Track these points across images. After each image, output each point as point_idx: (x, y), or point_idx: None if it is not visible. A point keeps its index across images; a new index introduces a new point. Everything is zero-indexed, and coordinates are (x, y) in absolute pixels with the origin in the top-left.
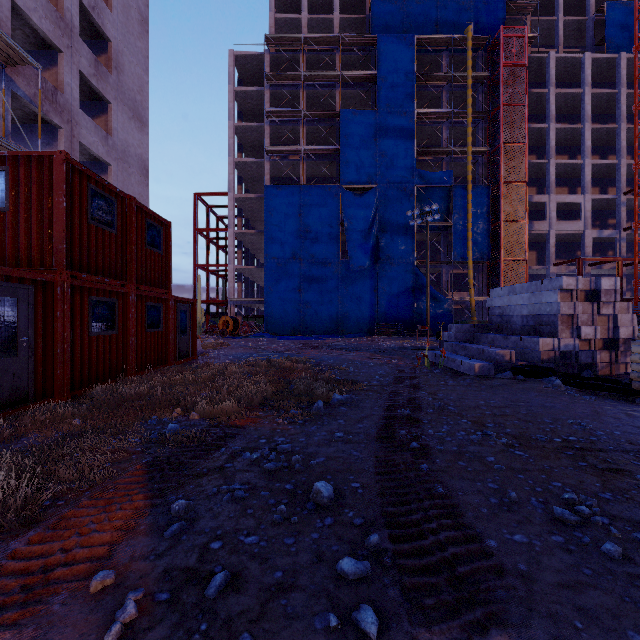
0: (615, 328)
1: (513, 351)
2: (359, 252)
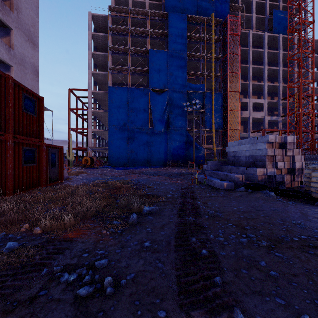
0: (293, 163)
1: (244, 175)
2: (159, 123)
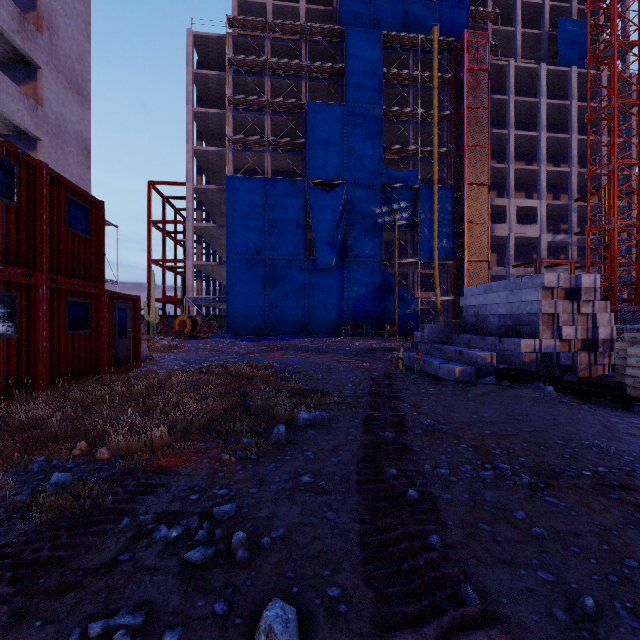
0: (594, 328)
1: (494, 353)
2: (326, 250)
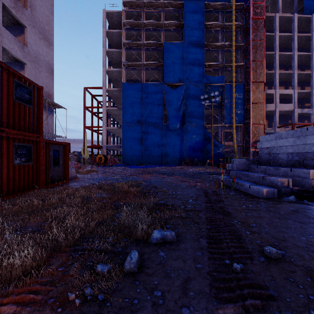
0: None
1: (290, 179)
2: (174, 119)
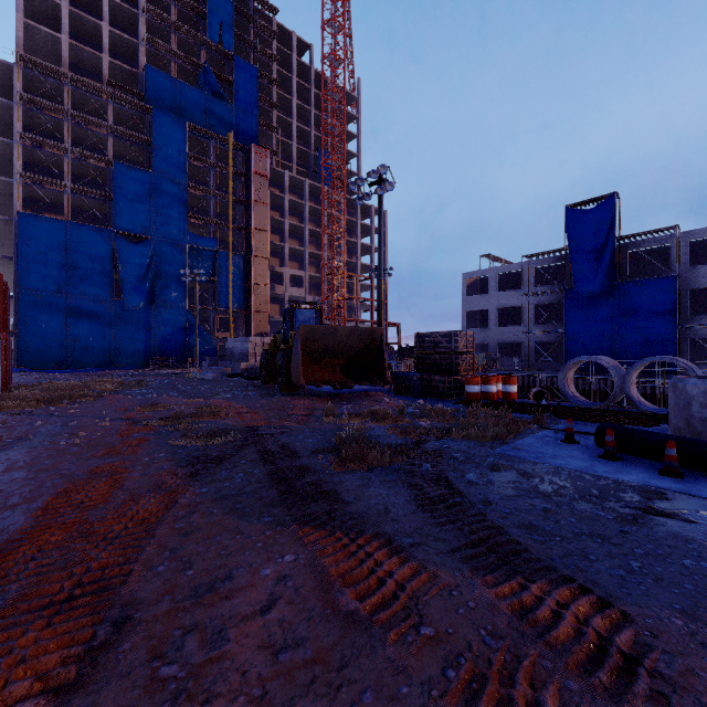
0: None
1: (230, 368)
2: (134, 294)
